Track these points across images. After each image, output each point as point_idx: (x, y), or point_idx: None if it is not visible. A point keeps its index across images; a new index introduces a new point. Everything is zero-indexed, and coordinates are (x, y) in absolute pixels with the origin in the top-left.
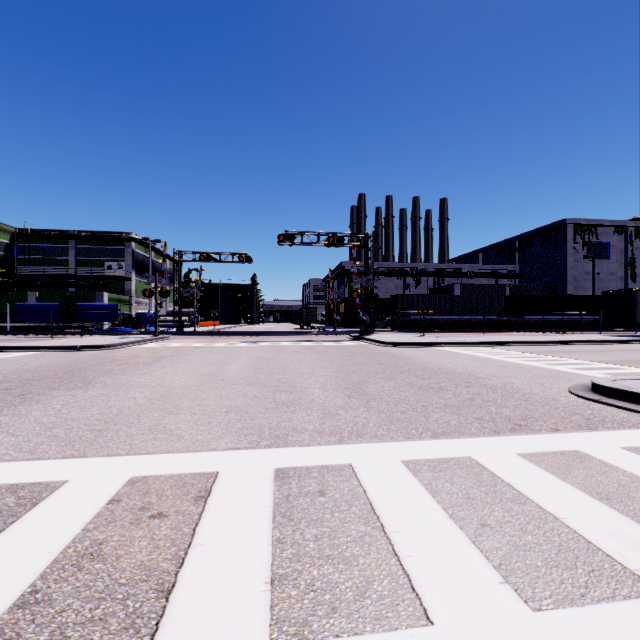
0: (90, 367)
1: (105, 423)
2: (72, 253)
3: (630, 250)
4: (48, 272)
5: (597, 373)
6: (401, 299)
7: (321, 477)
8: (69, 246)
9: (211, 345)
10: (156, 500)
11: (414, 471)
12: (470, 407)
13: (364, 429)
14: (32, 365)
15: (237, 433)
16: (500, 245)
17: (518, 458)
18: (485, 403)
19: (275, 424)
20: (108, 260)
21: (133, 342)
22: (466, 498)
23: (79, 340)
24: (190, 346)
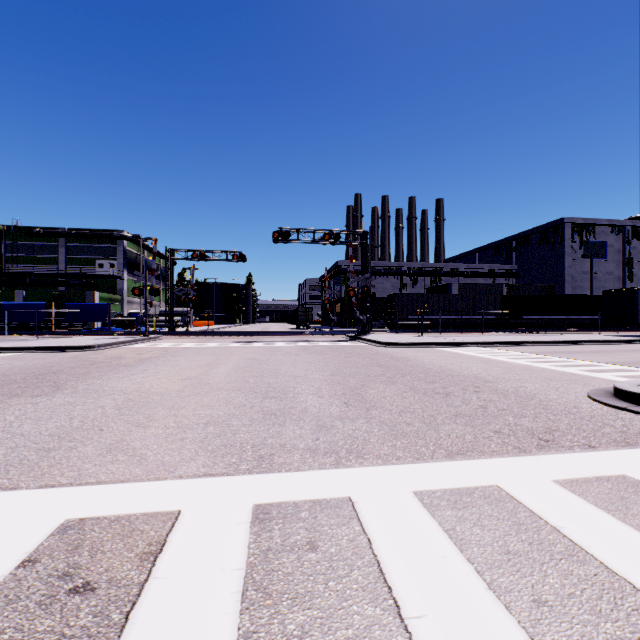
0: (66, 370)
1: (58, 440)
2: (62, 251)
3: (627, 249)
4: (37, 271)
5: (612, 376)
6: (398, 298)
7: (312, 519)
8: (59, 244)
9: (202, 346)
10: (87, 560)
11: (431, 508)
12: (484, 417)
13: (365, 446)
14: (3, 368)
15: (213, 453)
16: (497, 244)
17: (557, 487)
18: (500, 412)
19: (260, 440)
20: (99, 258)
21: (120, 342)
22: (505, 553)
23: (63, 340)
24: (180, 347)
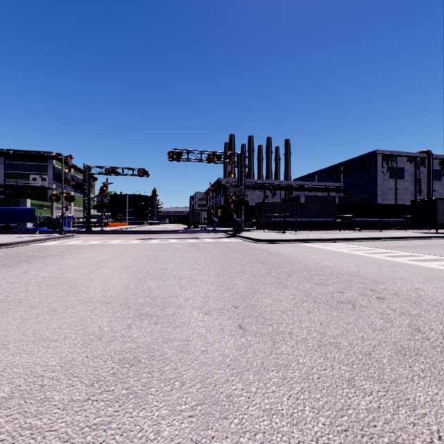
0: None
1: None
2: (1, 167)
3: (418, 173)
4: None
5: None
6: (264, 205)
7: None
8: None
9: (106, 243)
10: None
11: None
12: (443, 355)
13: None
14: None
15: None
16: (330, 169)
17: None
18: None
19: None
20: (33, 173)
21: (33, 240)
22: None
23: None
24: (86, 244)
